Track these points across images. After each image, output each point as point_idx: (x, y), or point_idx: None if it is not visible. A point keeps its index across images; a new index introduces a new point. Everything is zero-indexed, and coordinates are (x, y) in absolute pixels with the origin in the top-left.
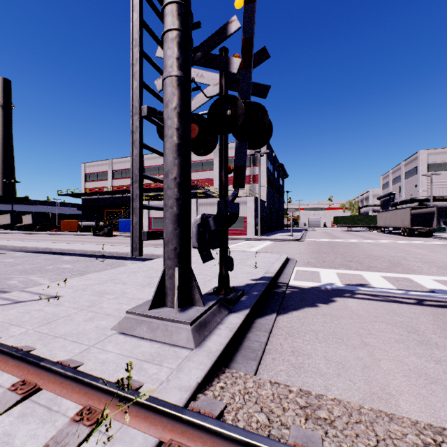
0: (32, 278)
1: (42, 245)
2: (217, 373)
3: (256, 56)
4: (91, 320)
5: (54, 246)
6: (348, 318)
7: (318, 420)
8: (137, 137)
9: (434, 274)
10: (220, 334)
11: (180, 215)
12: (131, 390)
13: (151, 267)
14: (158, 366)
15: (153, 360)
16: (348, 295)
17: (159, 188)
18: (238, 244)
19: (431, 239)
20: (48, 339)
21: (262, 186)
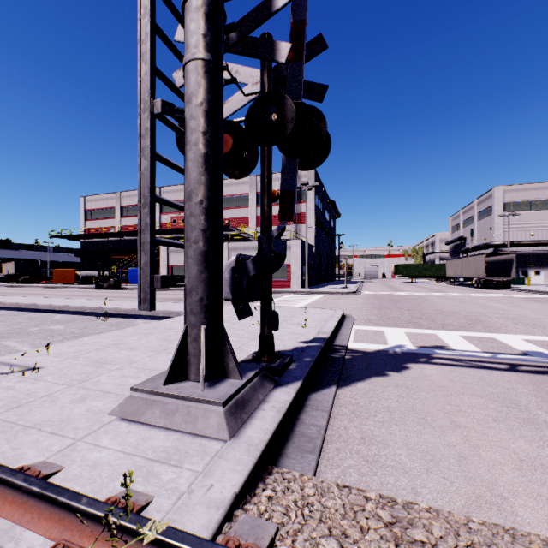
0: (7, 343)
1: (26, 300)
2: (262, 474)
3: (309, 46)
4: (82, 401)
5: (41, 301)
6: (429, 391)
7: (414, 546)
8: (148, 143)
9: (522, 333)
10: (264, 418)
11: (208, 253)
12: (132, 514)
13: (170, 327)
14: (175, 468)
15: (168, 458)
16: (424, 360)
17: (181, 228)
18: (280, 299)
19: (509, 291)
20: (15, 430)
21: (310, 228)
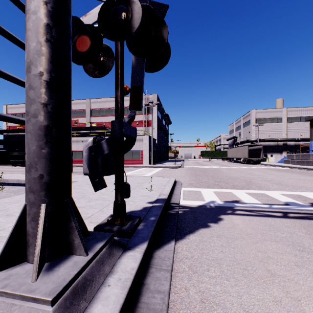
0: None
1: None
2: None
3: None
4: None
5: None
6: (241, 239)
7: None
8: None
9: (278, 190)
10: (107, 299)
11: (49, 128)
12: None
13: None
14: None
15: None
16: (230, 212)
17: (74, 127)
18: (136, 171)
19: (260, 165)
20: None
21: (154, 129)
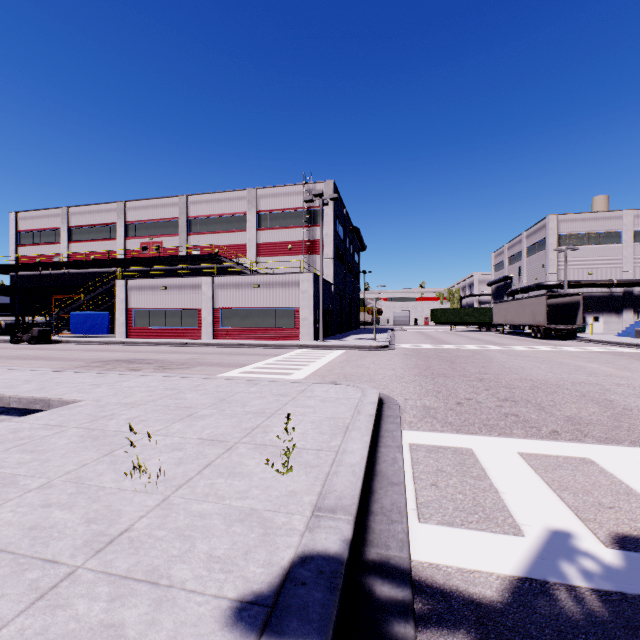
0: None
1: None
2: None
3: None
4: None
5: None
6: None
7: None
8: None
9: None
10: None
11: None
12: None
13: None
14: None
15: None
16: None
17: (151, 258)
18: (280, 358)
19: (578, 342)
20: None
21: (327, 259)
